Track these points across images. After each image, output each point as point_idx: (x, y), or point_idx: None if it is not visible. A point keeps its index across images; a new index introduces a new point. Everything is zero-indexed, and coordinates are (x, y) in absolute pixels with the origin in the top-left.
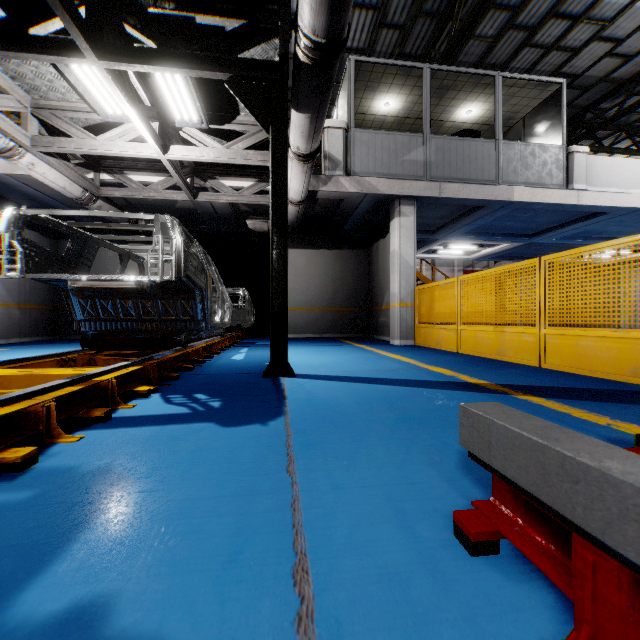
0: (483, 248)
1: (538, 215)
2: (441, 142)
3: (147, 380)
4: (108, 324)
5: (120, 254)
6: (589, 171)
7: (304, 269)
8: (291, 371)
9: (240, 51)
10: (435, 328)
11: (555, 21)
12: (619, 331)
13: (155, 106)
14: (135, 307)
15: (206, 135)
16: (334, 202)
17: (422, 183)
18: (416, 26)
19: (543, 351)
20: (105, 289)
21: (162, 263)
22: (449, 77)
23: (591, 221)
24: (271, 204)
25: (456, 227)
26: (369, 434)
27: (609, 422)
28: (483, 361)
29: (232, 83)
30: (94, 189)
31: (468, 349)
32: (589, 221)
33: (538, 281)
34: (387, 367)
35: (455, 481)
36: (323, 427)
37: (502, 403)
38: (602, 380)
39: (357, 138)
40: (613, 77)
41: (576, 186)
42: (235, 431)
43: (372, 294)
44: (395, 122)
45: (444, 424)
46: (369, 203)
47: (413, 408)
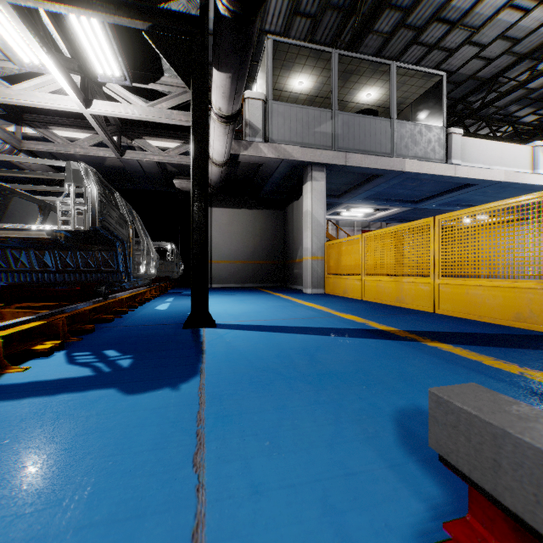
0: (378, 212)
1: (423, 184)
2: (346, 118)
3: (53, 336)
4: (22, 276)
5: (39, 205)
6: (463, 149)
7: (227, 226)
8: (212, 321)
9: (160, 3)
10: (342, 278)
11: (437, 24)
12: (504, 281)
13: (76, 59)
14: (52, 258)
15: (130, 92)
16: (254, 166)
17: (331, 152)
18: (325, 17)
19: (437, 299)
20: (12, 239)
21: (74, 212)
22: (353, 63)
23: (463, 191)
24: (192, 157)
25: (358, 193)
26: (292, 397)
27: (520, 370)
28: (385, 308)
29: (152, 34)
30: (16, 142)
31: (371, 297)
32: (462, 191)
33: (433, 237)
34: (303, 315)
35: (400, 466)
36: (241, 389)
37: (416, 351)
38: (490, 324)
39: (274, 109)
40: (479, 76)
41: (453, 161)
42: (139, 400)
43: (287, 249)
44: (307, 100)
45: (368, 379)
46: (285, 168)
47: (334, 360)
